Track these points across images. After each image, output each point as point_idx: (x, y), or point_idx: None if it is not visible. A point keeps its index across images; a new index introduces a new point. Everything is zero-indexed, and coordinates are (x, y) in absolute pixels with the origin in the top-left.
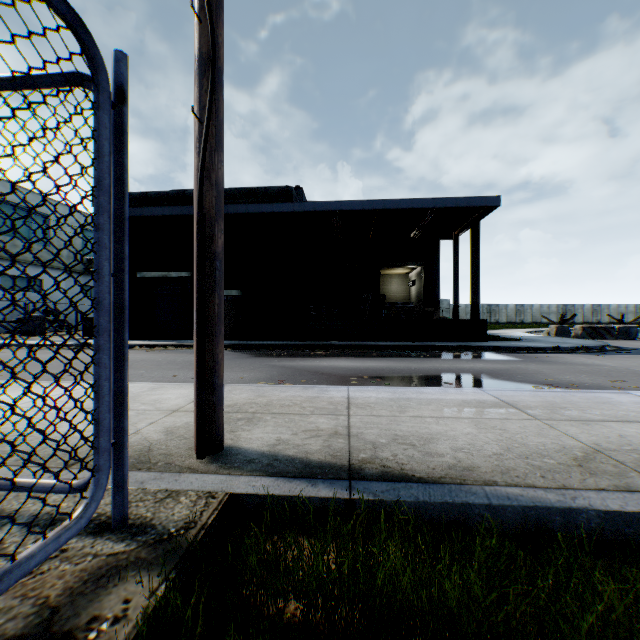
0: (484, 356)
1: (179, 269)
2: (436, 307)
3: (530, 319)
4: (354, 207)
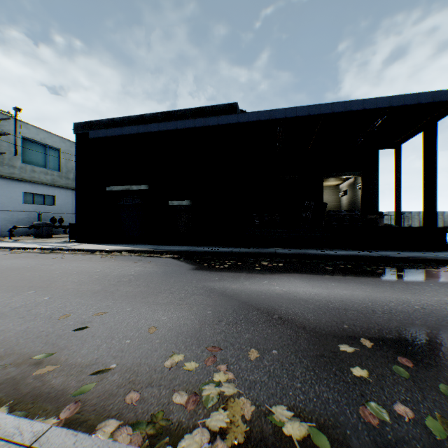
0: None
1: (139, 183)
2: (379, 214)
3: (441, 224)
4: (299, 113)
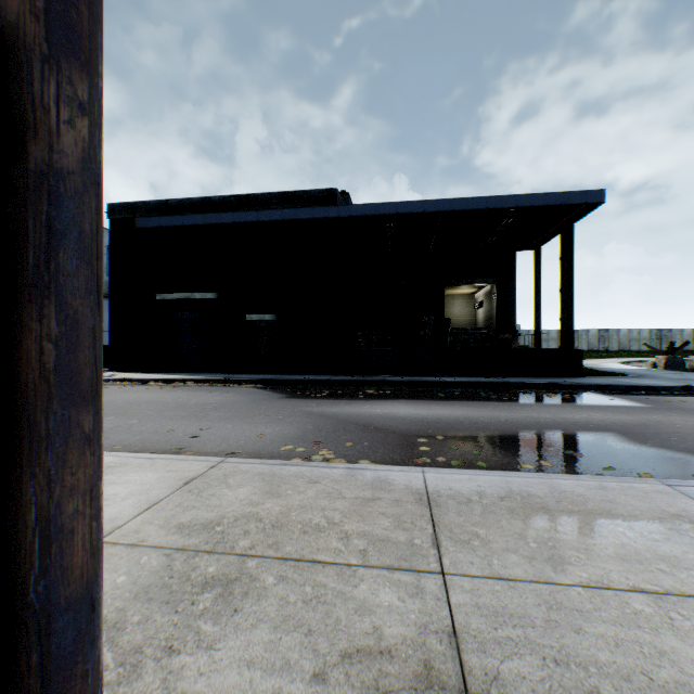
0: (591, 399)
1: (204, 289)
2: (514, 333)
3: (616, 347)
4: (413, 209)
